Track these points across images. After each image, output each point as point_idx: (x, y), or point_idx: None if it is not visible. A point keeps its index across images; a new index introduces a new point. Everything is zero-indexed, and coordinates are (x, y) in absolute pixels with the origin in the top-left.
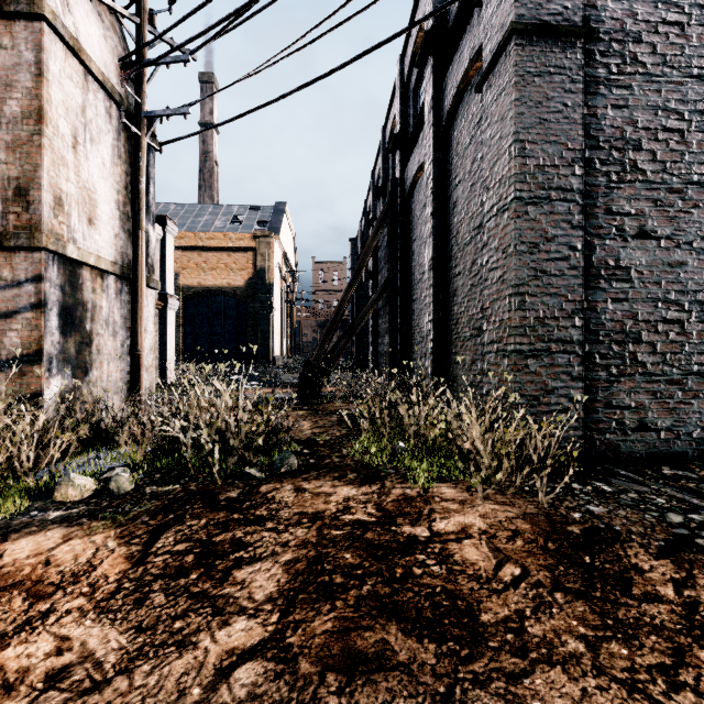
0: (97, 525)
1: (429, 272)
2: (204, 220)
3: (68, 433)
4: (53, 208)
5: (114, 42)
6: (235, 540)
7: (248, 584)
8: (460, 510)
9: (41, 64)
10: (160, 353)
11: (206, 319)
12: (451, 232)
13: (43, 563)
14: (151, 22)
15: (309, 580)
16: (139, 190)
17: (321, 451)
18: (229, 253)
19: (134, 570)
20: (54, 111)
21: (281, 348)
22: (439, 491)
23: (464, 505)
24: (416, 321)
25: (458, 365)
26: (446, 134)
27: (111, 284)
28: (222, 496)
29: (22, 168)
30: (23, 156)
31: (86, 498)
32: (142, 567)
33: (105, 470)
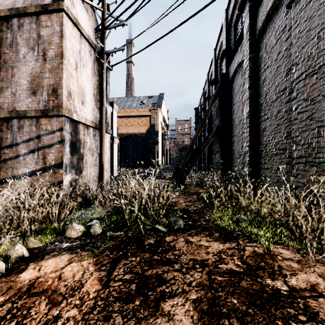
0: (84, 254)
1: (247, 119)
2: (128, 104)
3: (72, 202)
4: (67, 97)
5: (92, 21)
6: (158, 276)
7: (172, 317)
8: (301, 269)
9: (62, 31)
10: (110, 163)
11: (129, 148)
12: (261, 96)
13: (58, 278)
14: (108, 10)
15: (214, 320)
16: (102, 88)
17: (193, 216)
18: (139, 118)
19: (103, 291)
20: (67, 53)
21: (161, 160)
22: (278, 251)
23: (302, 265)
24: (235, 146)
25: (266, 170)
26: (257, 42)
27: (91, 131)
28: (146, 242)
29: (55, 80)
30: (55, 74)
31: (79, 236)
32: (107, 289)
33: (88, 220)
